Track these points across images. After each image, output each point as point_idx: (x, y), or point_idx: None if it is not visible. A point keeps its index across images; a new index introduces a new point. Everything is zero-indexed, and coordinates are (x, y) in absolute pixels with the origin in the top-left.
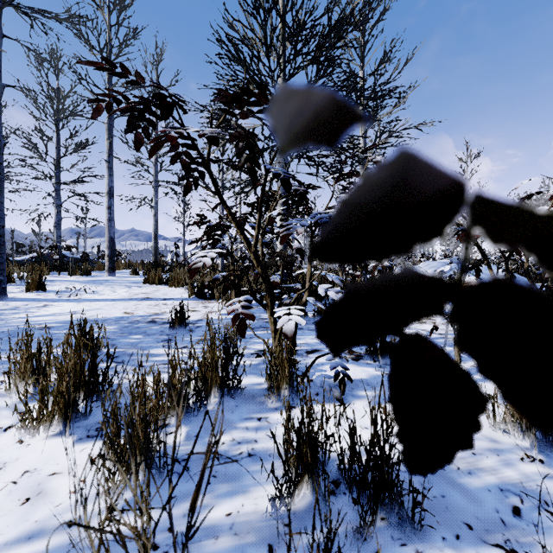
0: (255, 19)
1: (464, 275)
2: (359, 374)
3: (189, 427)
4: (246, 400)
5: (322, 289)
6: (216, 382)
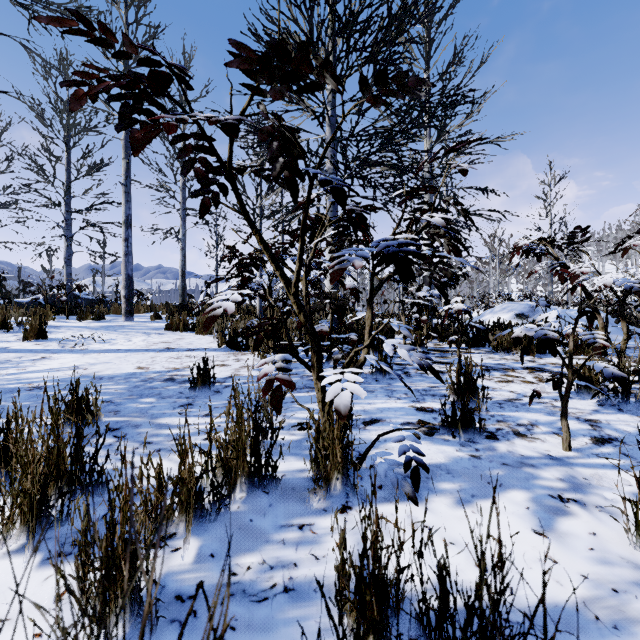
0: (299, 9)
1: (575, 323)
2: (434, 456)
3: (203, 539)
4: (284, 496)
5: (389, 345)
6: (243, 470)
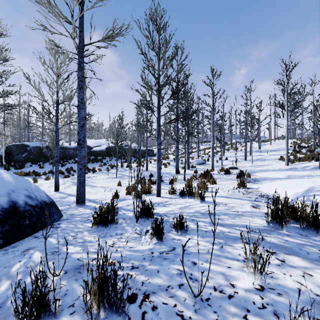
0: None
1: None
2: None
3: None
4: None
5: None
6: None
